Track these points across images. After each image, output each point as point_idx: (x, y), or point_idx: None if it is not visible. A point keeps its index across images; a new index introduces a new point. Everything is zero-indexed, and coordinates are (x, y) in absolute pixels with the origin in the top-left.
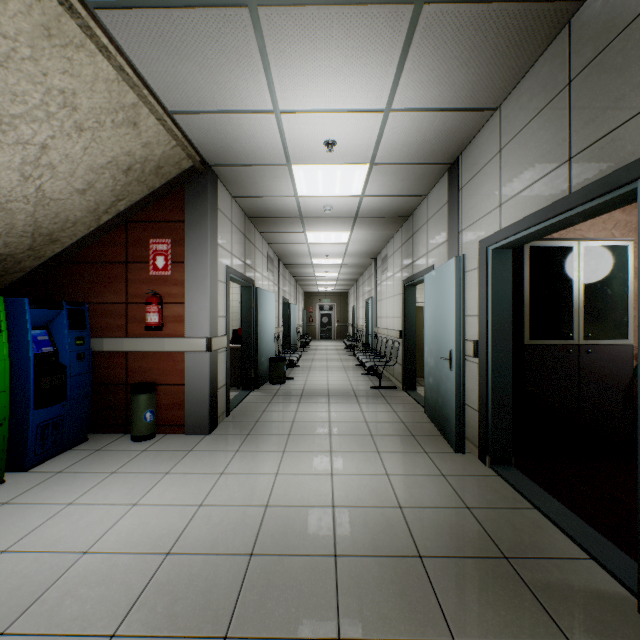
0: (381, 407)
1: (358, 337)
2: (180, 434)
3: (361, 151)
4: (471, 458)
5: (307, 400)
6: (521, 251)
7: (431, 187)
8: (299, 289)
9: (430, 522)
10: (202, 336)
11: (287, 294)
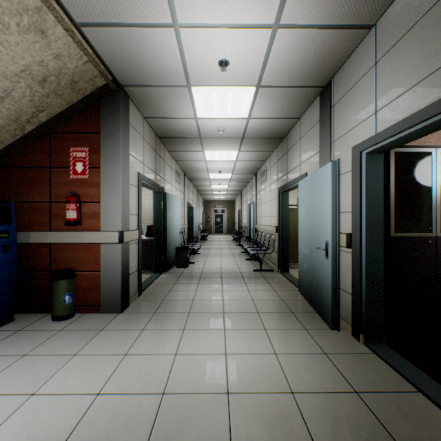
0: (263, 286)
1: (242, 232)
2: (96, 313)
3: (250, 72)
4: (345, 335)
5: (205, 281)
6: (387, 156)
7: (304, 110)
8: (200, 197)
9: (324, 412)
10: (115, 230)
11: (191, 200)
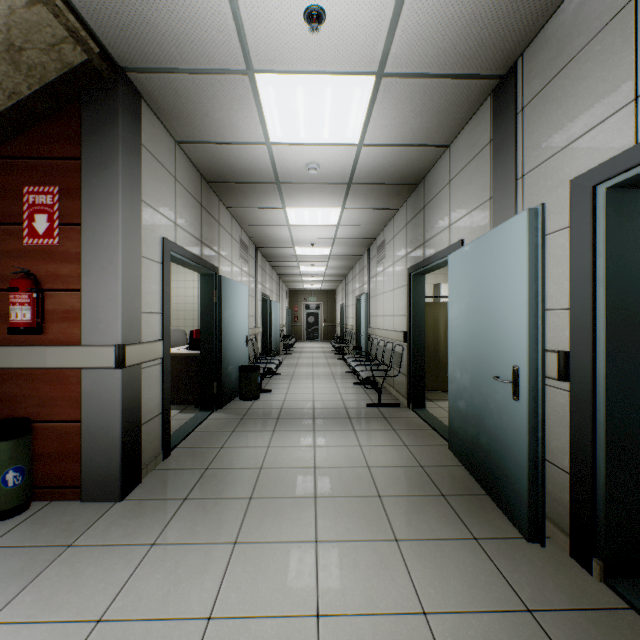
0: (385, 437)
1: (347, 338)
2: (73, 501)
3: (366, 41)
4: (557, 554)
5: (285, 426)
6: None
7: (459, 129)
8: (283, 286)
9: None
10: (109, 343)
11: (267, 290)
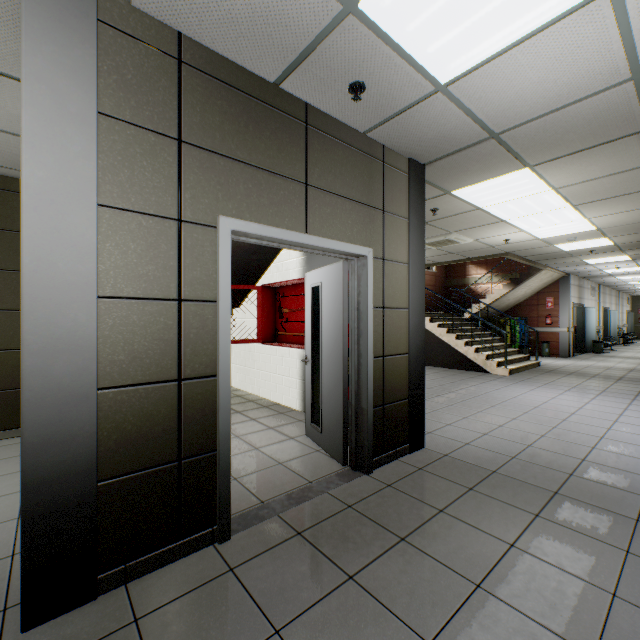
0: None
1: None
2: (556, 357)
3: (632, 266)
4: None
5: (613, 357)
6: None
7: None
8: (622, 295)
9: None
10: (565, 327)
11: (606, 304)
